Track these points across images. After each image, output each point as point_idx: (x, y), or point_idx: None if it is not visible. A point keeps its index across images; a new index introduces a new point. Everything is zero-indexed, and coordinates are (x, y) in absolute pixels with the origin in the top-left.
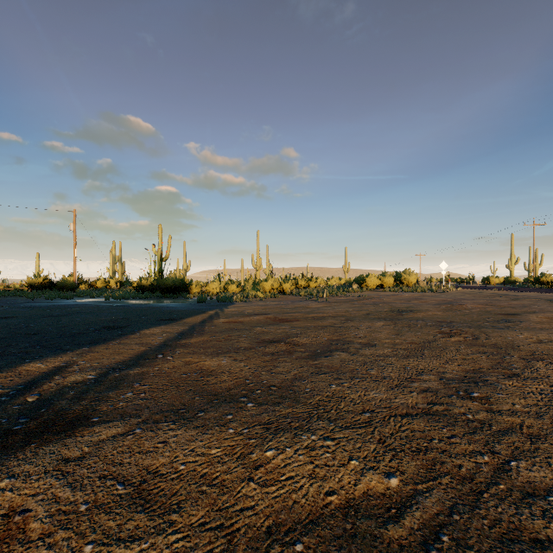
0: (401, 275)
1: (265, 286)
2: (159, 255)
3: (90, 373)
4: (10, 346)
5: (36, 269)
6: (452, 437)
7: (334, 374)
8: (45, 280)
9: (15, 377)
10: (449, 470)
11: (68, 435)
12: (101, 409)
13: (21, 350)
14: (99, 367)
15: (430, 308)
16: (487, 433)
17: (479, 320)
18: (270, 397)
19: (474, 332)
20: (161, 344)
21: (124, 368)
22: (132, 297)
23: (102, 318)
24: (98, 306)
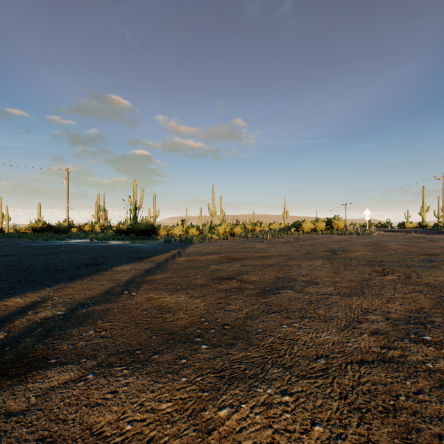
0: (331, 220)
1: (219, 230)
2: (134, 204)
3: (60, 309)
4: (1, 281)
5: (38, 216)
6: (419, 393)
7: (284, 313)
8: (44, 225)
9: None
10: (429, 441)
11: (20, 381)
12: (61, 348)
13: (8, 285)
14: (70, 303)
15: (359, 248)
16: None
17: (406, 259)
18: (223, 337)
19: (405, 271)
20: (128, 280)
21: (92, 304)
22: (112, 239)
23: (83, 256)
24: (83, 246)
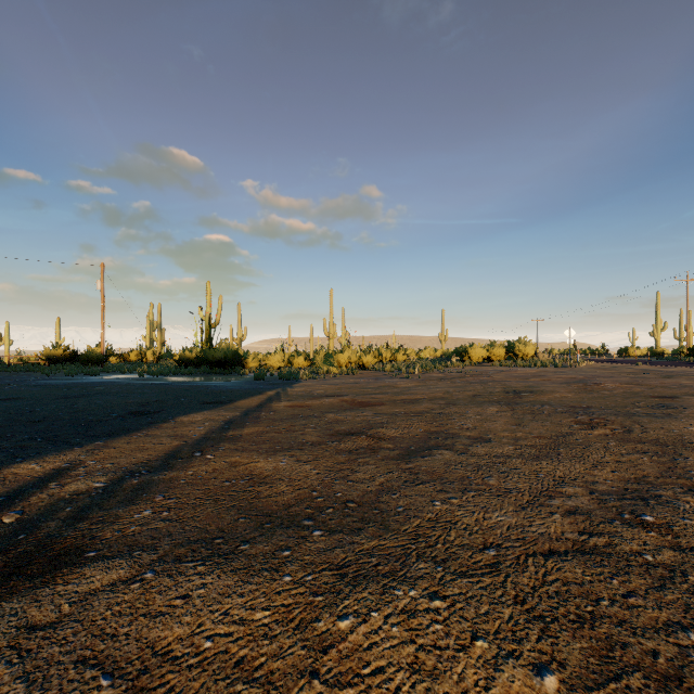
0: (514, 345)
1: (340, 359)
2: (207, 320)
3: (98, 479)
4: (3, 439)
5: (56, 337)
6: (629, 595)
7: (437, 484)
8: (66, 351)
9: None
10: (638, 660)
11: (45, 582)
12: (103, 536)
13: (15, 444)
14: (113, 470)
15: (557, 388)
16: (684, 588)
17: (626, 404)
18: (345, 519)
19: (624, 422)
20: (200, 436)
21: (147, 472)
22: (173, 373)
23: (129, 400)
24: (129, 384)
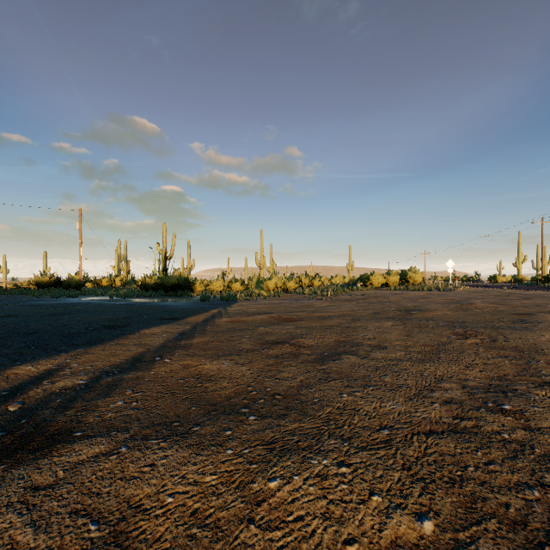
0: (406, 273)
1: (269, 284)
2: (163, 253)
3: (81, 378)
4: (5, 347)
5: (43, 267)
6: (490, 463)
7: (345, 381)
8: (51, 278)
9: (2, 381)
10: (494, 510)
11: (44, 455)
12: (87, 420)
13: (15, 351)
14: (92, 371)
15: (439, 307)
16: (531, 458)
17: (493, 320)
18: (274, 407)
19: (491, 333)
20: (160, 345)
21: (119, 372)
22: (136, 295)
23: (103, 317)
24: (102, 304)
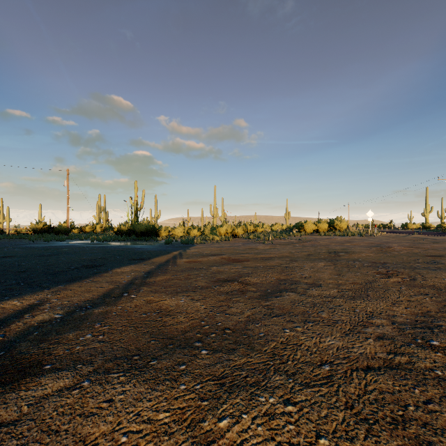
0: (334, 221)
1: (221, 231)
2: (135, 205)
3: (57, 312)
4: None
5: (39, 217)
6: (428, 402)
7: (286, 317)
8: (45, 226)
9: None
10: None
11: (13, 388)
12: (57, 353)
13: (6, 287)
14: (68, 305)
15: (362, 249)
16: None
17: (410, 261)
18: (224, 342)
19: (410, 273)
20: (128, 282)
21: (90, 307)
22: (113, 240)
23: (83, 258)
24: (84, 247)
